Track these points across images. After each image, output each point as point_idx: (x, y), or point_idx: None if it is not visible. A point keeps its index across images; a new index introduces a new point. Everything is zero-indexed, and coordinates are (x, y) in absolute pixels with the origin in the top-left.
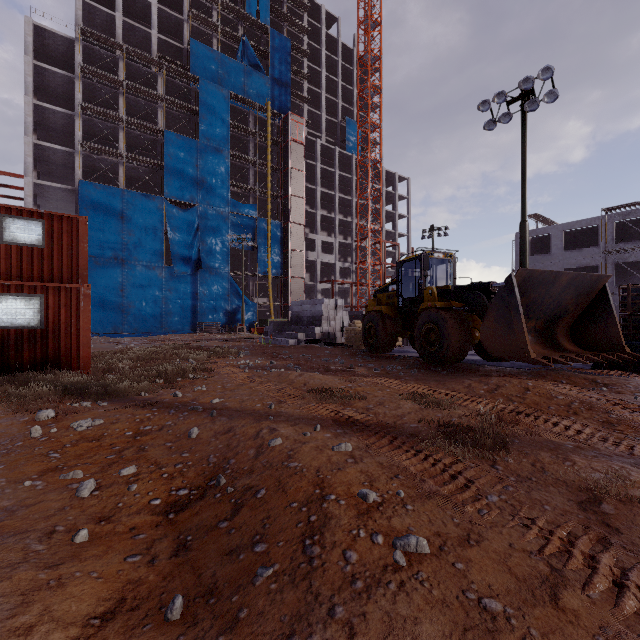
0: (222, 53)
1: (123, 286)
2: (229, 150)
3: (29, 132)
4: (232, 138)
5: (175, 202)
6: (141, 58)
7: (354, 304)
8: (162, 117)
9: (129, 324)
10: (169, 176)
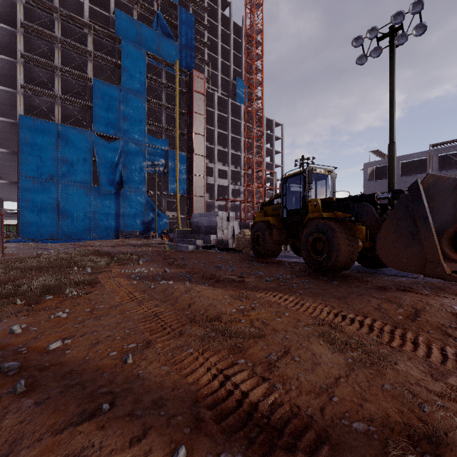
0: (141, 22)
1: (58, 201)
2: (146, 96)
3: None
4: (148, 88)
5: (102, 135)
6: (73, 20)
7: (242, 217)
8: (91, 68)
9: (63, 232)
10: (96, 115)
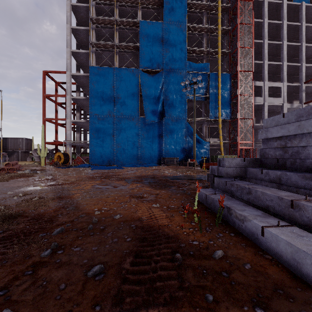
0: None
1: (114, 133)
2: (186, 23)
3: (68, 45)
4: (189, 19)
5: (148, 72)
6: None
7: None
8: (140, 15)
9: (117, 159)
10: (143, 53)
